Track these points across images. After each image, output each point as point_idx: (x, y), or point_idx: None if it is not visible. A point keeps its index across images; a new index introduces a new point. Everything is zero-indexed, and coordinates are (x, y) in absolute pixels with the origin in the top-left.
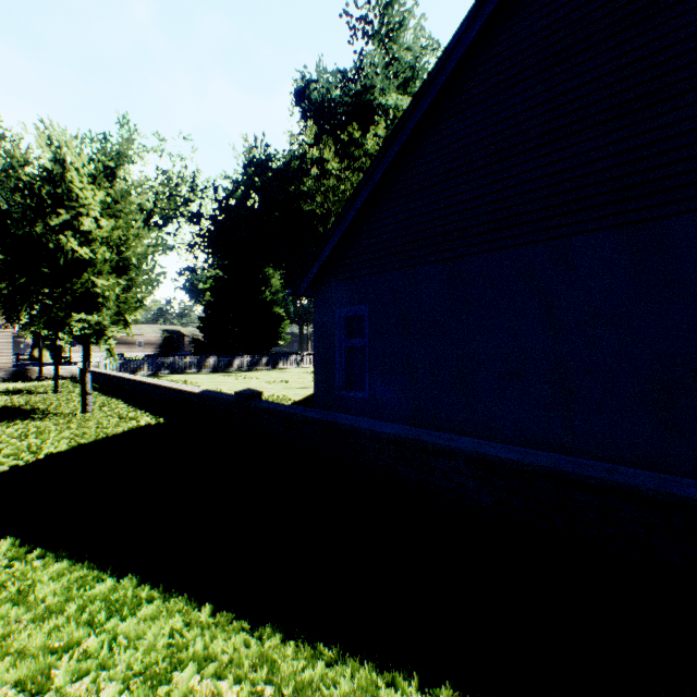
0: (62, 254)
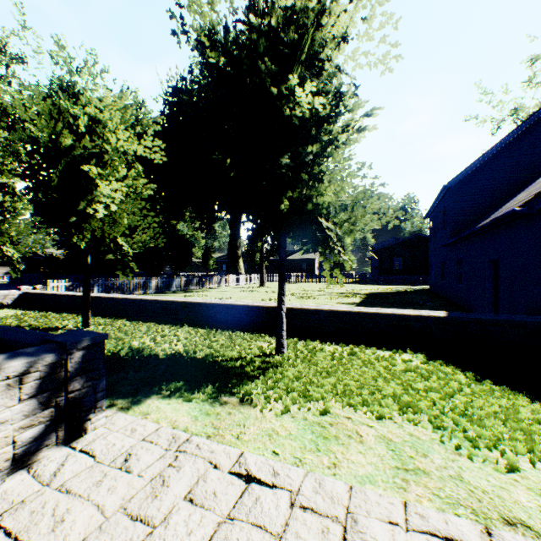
0: (358, 127)
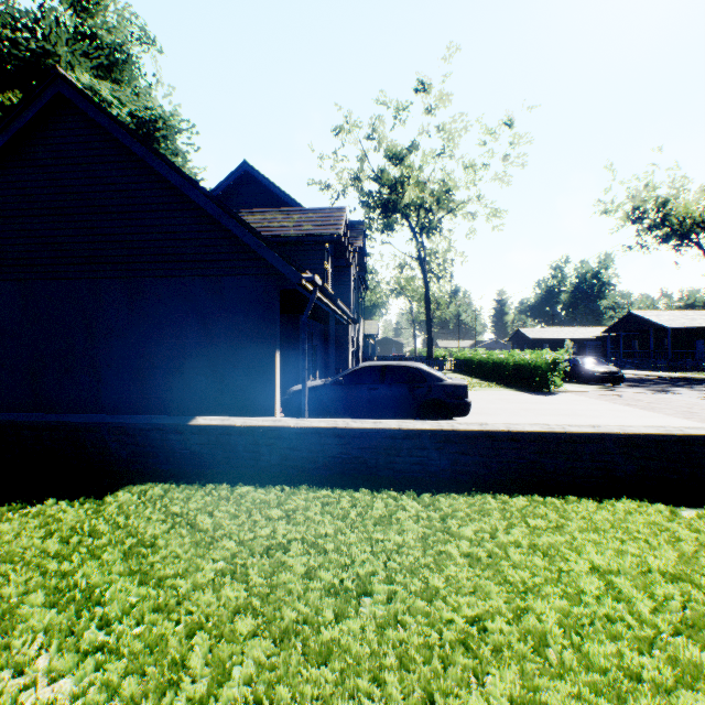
0: None
